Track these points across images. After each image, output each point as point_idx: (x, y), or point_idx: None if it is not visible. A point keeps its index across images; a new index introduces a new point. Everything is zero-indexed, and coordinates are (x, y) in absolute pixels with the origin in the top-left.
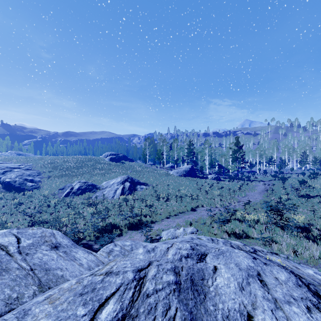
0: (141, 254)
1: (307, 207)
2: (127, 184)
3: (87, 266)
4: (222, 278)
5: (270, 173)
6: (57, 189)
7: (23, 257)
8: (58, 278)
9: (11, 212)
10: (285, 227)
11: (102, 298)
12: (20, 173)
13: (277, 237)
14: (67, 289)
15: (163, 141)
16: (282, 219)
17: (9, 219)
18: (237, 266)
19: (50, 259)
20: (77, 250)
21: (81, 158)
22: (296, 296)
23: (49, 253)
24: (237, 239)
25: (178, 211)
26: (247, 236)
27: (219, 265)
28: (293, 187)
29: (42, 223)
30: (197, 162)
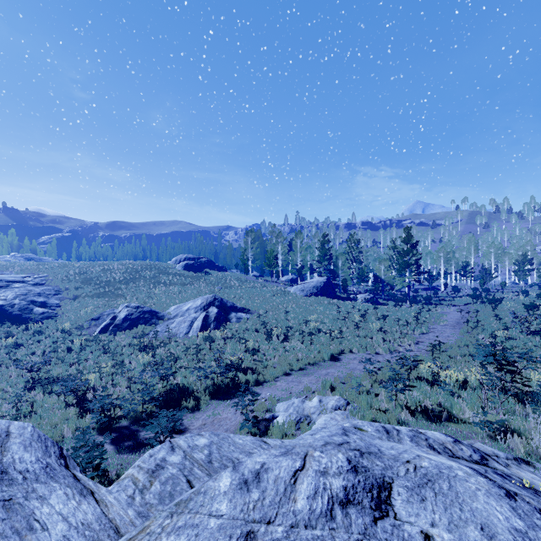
0: (224, 494)
1: None
2: (212, 311)
3: None
4: None
5: (463, 291)
6: (88, 320)
7: None
8: None
9: None
10: (524, 397)
11: None
12: (24, 290)
13: (516, 421)
14: None
15: (278, 236)
16: (517, 381)
17: None
18: (492, 539)
19: None
20: (52, 487)
21: (133, 265)
22: None
23: None
24: (432, 423)
25: (306, 362)
26: (451, 417)
27: (438, 531)
28: (516, 316)
29: (50, 385)
30: (337, 272)
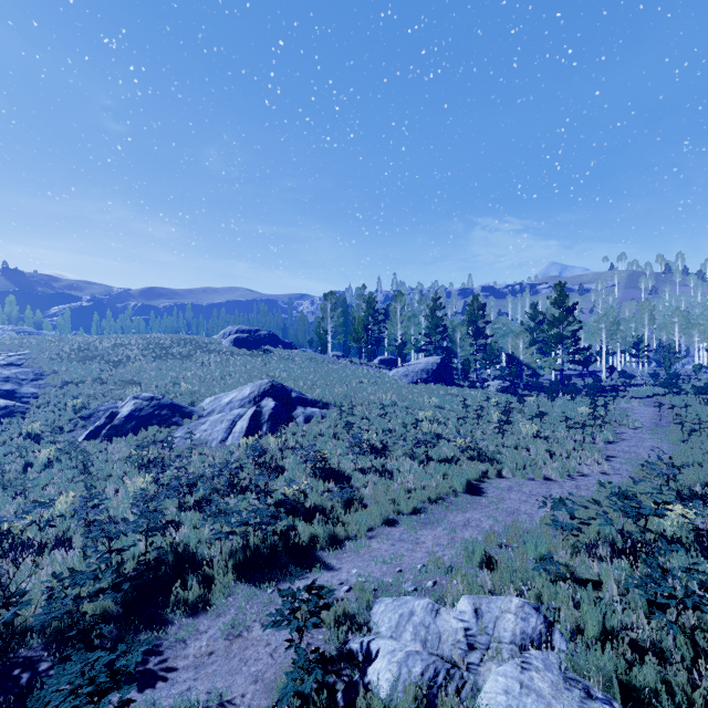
0: None
1: None
2: (267, 405)
3: None
4: None
5: (635, 378)
6: (74, 418)
7: None
8: None
9: None
10: None
11: None
12: None
13: None
14: None
15: (369, 300)
16: None
17: None
18: None
19: None
20: None
21: (160, 339)
22: None
23: None
24: None
25: (424, 496)
26: None
27: None
28: None
29: None
30: (455, 350)
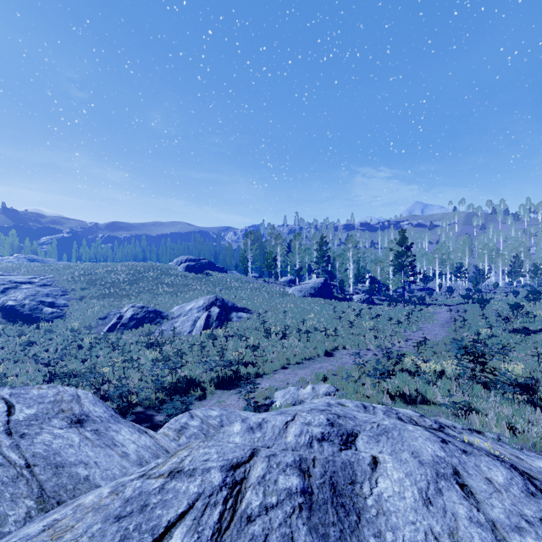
0: (237, 433)
1: (525, 349)
2: (214, 311)
3: (136, 457)
4: (390, 481)
5: (458, 292)
6: (96, 319)
7: (15, 442)
8: (78, 483)
9: (15, 358)
10: (491, 384)
11: (159, 525)
12: (33, 291)
13: (478, 403)
14: (92, 507)
15: (277, 238)
16: (485, 371)
17: (11, 370)
18: (416, 457)
19: (66, 444)
20: (119, 426)
21: (136, 267)
22: (530, 516)
23: (66, 433)
24: (408, 405)
25: (302, 357)
26: (425, 400)
27: (382, 455)
28: (500, 315)
29: (67, 378)
30: (335, 273)
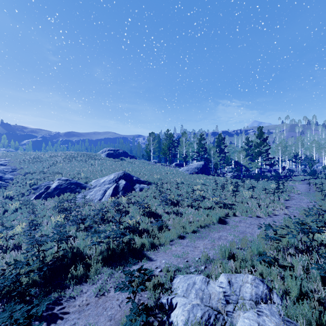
0: None
1: None
2: (121, 183)
3: None
4: None
5: (294, 172)
6: (29, 189)
7: None
8: None
9: None
10: None
11: None
12: None
13: None
14: None
15: (170, 136)
16: None
17: None
18: None
19: None
20: None
21: (72, 154)
22: None
23: None
24: None
25: (198, 225)
26: None
27: None
28: None
29: None
30: (210, 159)
